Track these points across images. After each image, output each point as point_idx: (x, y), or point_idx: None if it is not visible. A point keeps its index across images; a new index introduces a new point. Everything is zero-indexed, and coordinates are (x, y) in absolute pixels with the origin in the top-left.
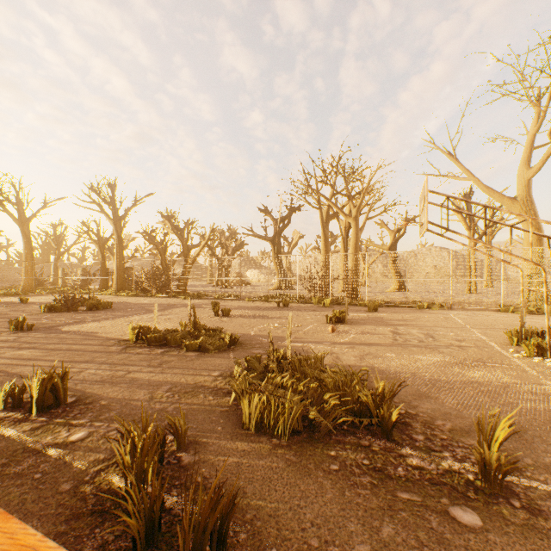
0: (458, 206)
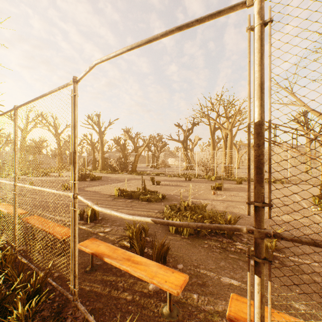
0: (299, 119)
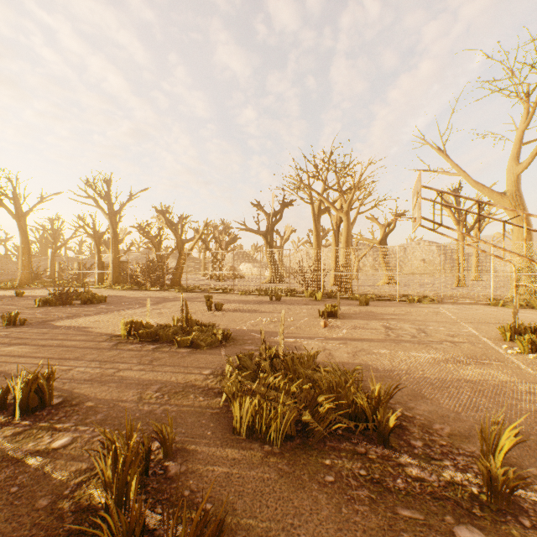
0: (447, 201)
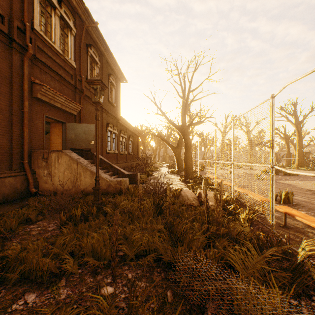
0: None
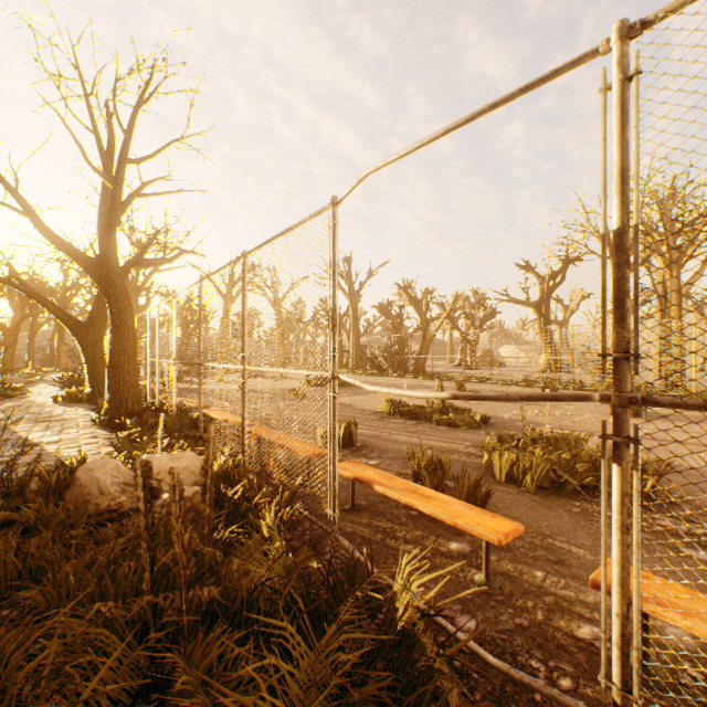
0: None
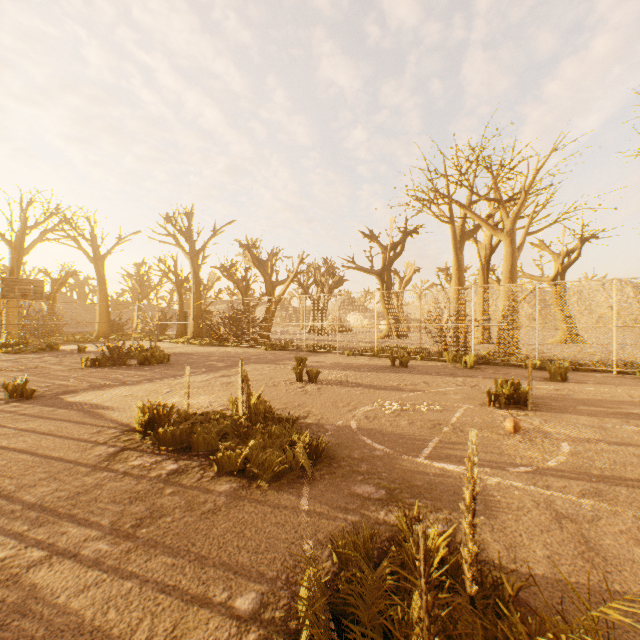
0: None
